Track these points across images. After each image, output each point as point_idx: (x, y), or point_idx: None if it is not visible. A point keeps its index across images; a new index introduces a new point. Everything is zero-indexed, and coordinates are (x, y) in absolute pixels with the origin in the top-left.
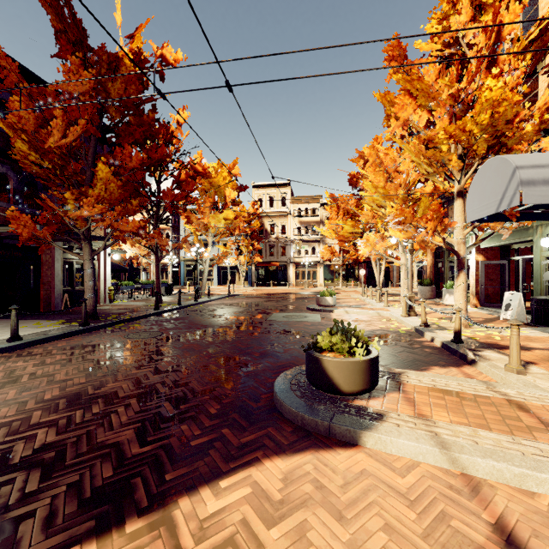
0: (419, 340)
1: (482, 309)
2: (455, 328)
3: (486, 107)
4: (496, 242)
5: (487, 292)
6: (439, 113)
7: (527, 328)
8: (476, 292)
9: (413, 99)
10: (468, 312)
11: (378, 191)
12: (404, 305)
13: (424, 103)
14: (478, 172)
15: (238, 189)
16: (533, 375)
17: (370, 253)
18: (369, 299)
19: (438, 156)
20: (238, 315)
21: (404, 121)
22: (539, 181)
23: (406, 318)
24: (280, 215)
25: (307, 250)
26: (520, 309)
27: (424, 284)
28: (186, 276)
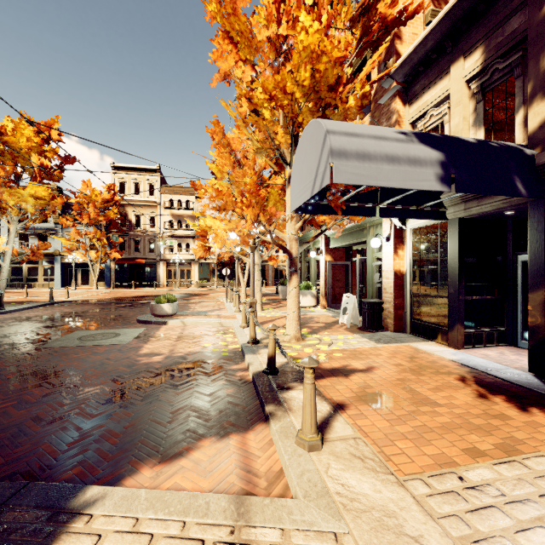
0: (233, 369)
1: (330, 310)
2: (269, 353)
3: (305, 60)
4: (340, 242)
5: (334, 292)
6: (263, 70)
7: (359, 334)
8: (325, 293)
9: (233, 46)
10: (302, 322)
11: (225, 177)
12: (243, 314)
13: (249, 56)
14: (298, 146)
15: (61, 159)
16: (331, 447)
17: (220, 250)
18: (229, 302)
19: (262, 125)
20: (3, 340)
21: (225, 74)
22: (352, 153)
23: (243, 330)
24: (147, 205)
25: (181, 247)
26: (355, 312)
27: (285, 284)
28: (11, 276)
